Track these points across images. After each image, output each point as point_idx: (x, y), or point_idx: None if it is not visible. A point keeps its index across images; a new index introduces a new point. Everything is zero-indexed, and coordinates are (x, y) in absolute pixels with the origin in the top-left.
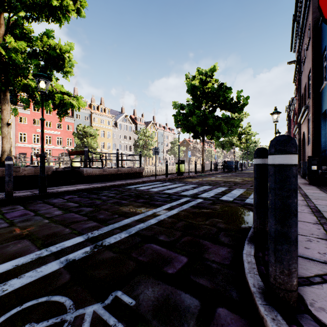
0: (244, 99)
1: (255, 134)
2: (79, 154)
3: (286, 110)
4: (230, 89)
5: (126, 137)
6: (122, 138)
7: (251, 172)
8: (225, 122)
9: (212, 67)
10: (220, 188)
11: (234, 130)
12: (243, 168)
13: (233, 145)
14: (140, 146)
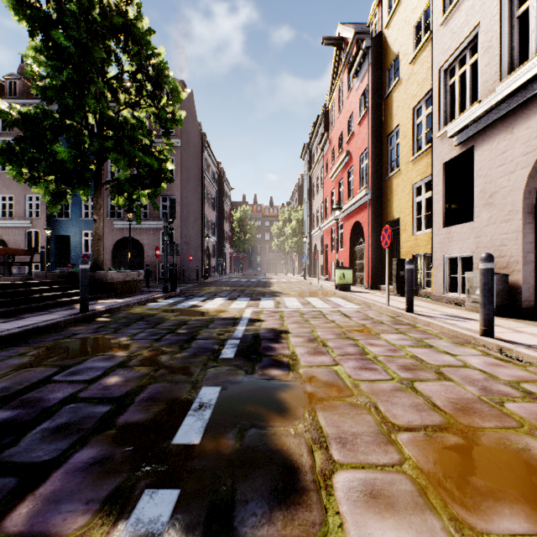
0: None
1: None
2: (16, 253)
3: None
4: None
5: None
6: None
7: None
8: None
9: None
10: None
11: None
12: None
13: None
14: None
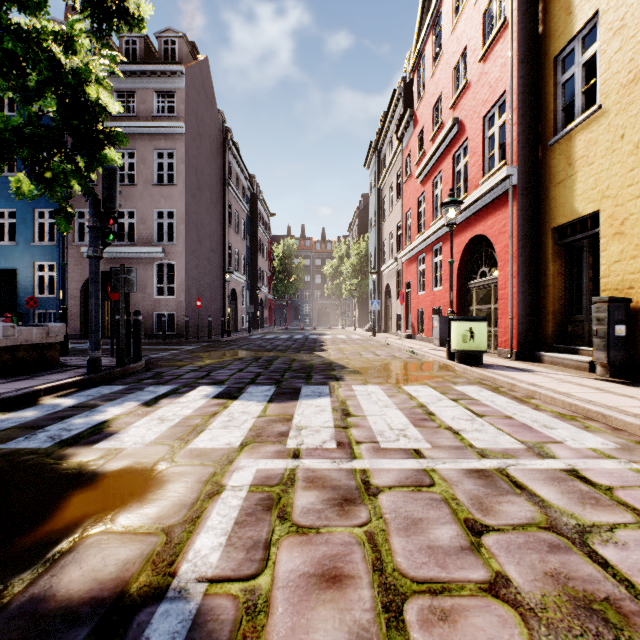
0: None
1: None
2: None
3: None
4: None
5: None
6: None
7: None
8: None
9: None
10: None
11: None
12: None
13: None
14: None
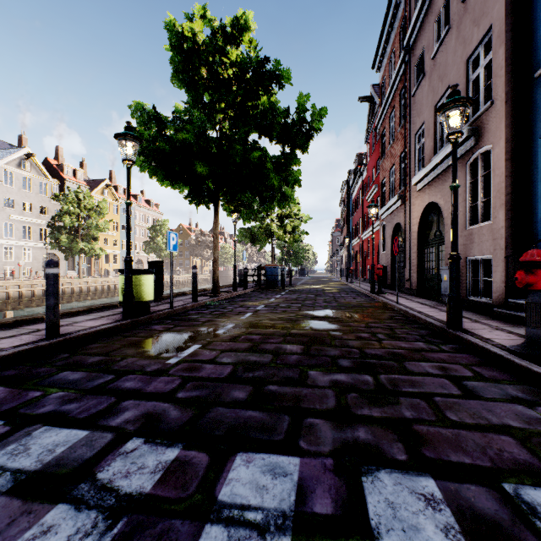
0: (316, 116)
1: (307, 219)
2: None
3: (343, 188)
4: (287, 74)
5: (32, 208)
6: (18, 209)
7: (313, 288)
8: (273, 163)
9: (240, 14)
10: (413, 540)
11: (289, 194)
12: (287, 279)
13: (271, 236)
14: (67, 230)
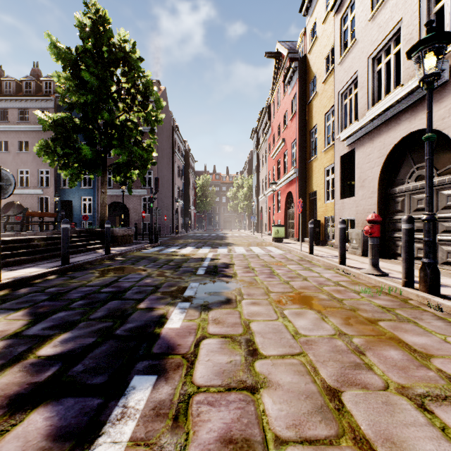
0: None
1: None
2: (47, 216)
3: None
4: None
5: None
6: None
7: None
8: None
9: None
10: None
11: None
12: None
13: None
14: None
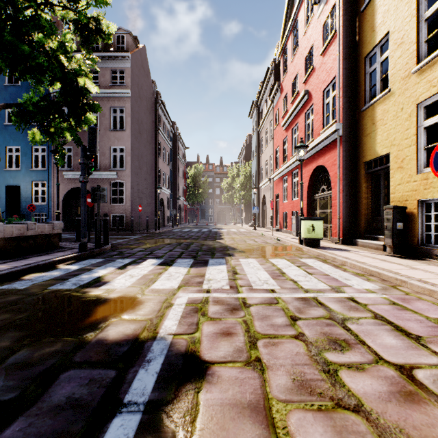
0: None
1: None
2: None
3: None
4: None
5: None
6: None
7: None
8: None
9: None
10: None
11: None
12: None
13: None
14: None
